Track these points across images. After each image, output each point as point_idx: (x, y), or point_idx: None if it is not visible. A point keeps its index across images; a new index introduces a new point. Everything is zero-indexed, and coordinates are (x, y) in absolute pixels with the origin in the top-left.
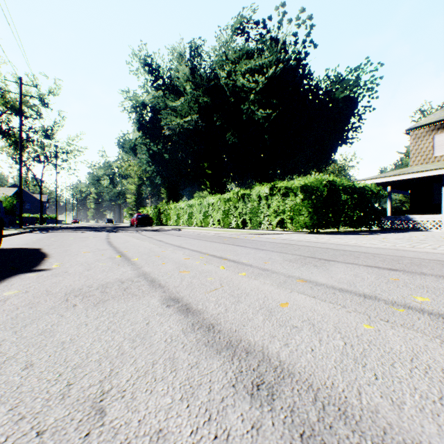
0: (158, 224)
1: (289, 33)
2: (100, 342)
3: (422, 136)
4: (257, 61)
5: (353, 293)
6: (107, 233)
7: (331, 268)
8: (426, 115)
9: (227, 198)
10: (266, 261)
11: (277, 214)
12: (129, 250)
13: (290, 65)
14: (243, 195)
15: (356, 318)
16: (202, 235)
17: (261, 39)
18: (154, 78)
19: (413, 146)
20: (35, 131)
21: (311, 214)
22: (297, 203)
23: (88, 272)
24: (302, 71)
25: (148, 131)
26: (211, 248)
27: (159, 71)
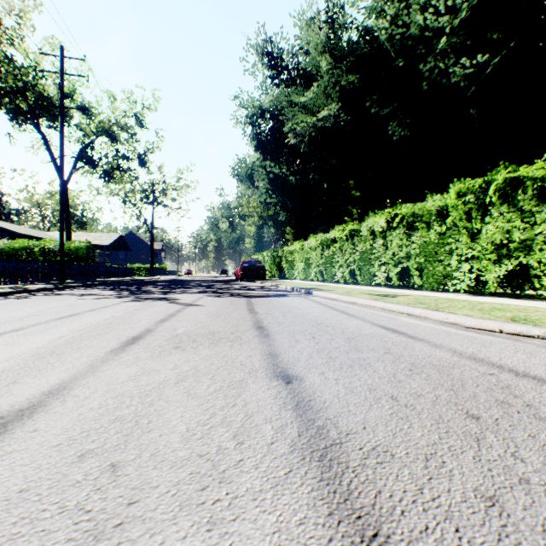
0: (277, 276)
1: None
2: None
3: None
4: None
5: None
6: (105, 305)
7: None
8: None
9: (435, 208)
10: None
11: None
12: None
13: None
14: (505, 188)
15: None
16: (444, 367)
17: None
18: (275, 73)
19: None
20: (124, 155)
21: None
22: None
23: None
24: None
25: (268, 147)
26: None
27: (281, 58)
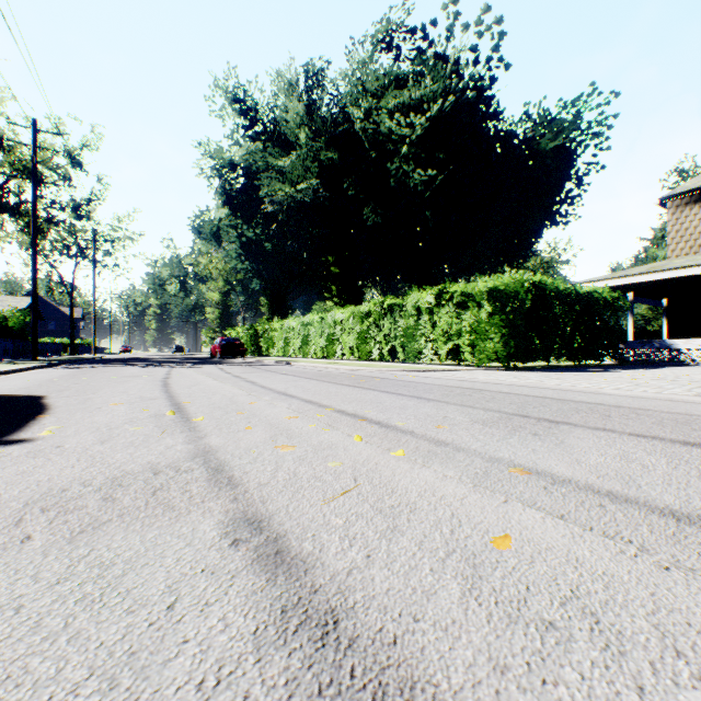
0: (255, 354)
1: (465, 47)
2: (16, 688)
3: (688, 208)
4: (413, 92)
5: (644, 505)
6: (168, 369)
7: (569, 439)
8: (687, 178)
9: (366, 311)
10: (438, 424)
11: (447, 337)
12: (194, 401)
13: (466, 98)
14: (391, 306)
15: (693, 590)
16: (323, 372)
17: (419, 57)
18: (249, 123)
19: (673, 225)
20: (61, 207)
21: (505, 338)
22: (481, 319)
23: (100, 448)
24: (486, 107)
25: (240, 206)
26: (339, 397)
27: (256, 110)
